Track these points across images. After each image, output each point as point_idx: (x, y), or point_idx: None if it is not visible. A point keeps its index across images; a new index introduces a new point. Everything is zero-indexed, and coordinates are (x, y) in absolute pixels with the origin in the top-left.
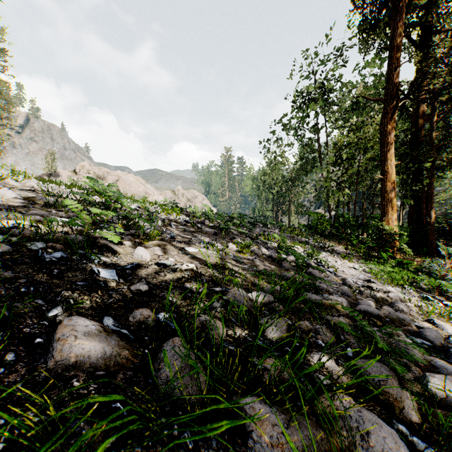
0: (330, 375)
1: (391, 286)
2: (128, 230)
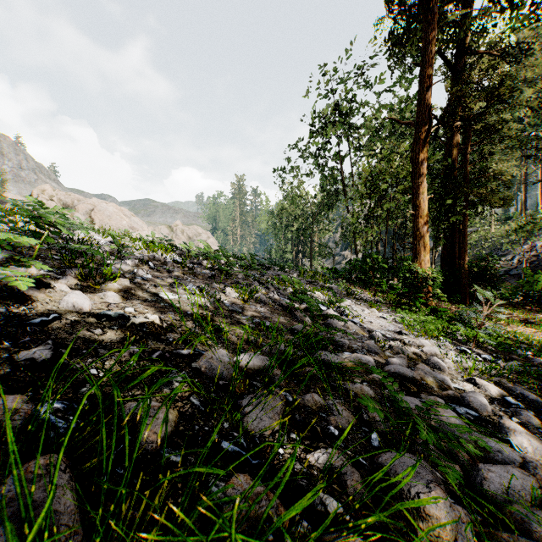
0: (344, 489)
1: (425, 338)
2: (70, 268)
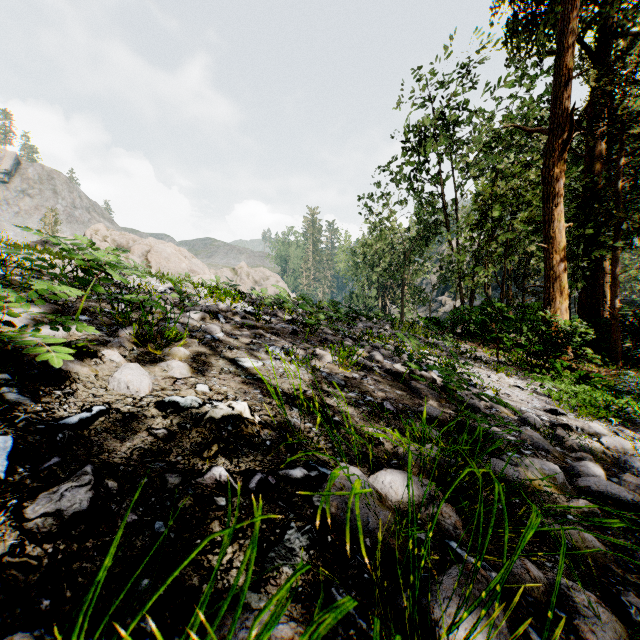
0: None
1: (589, 419)
2: (124, 327)
